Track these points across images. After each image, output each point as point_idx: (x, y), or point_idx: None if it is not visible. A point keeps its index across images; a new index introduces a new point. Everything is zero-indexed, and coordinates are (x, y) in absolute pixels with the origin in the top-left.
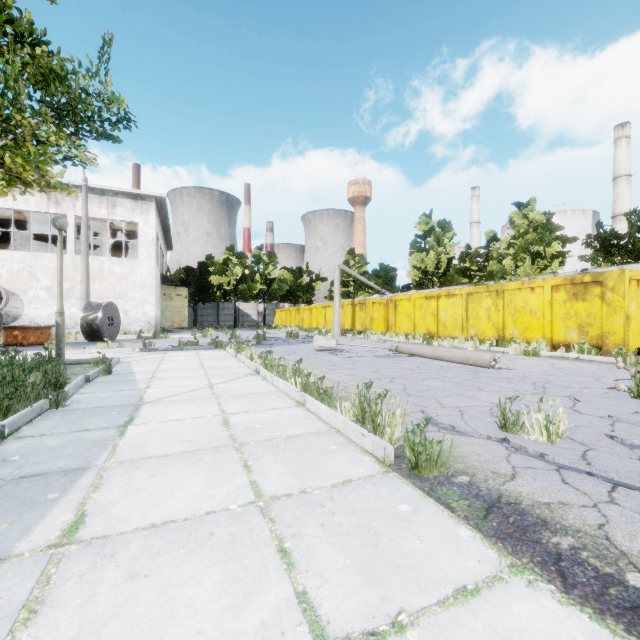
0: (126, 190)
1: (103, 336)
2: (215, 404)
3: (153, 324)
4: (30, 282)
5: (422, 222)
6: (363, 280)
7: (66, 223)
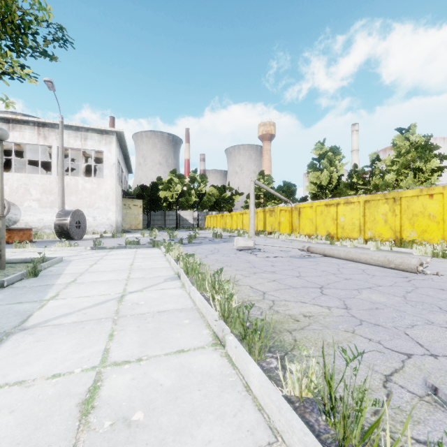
0: (94, 127)
1: (71, 236)
2: (105, 336)
3: (114, 226)
4: (25, 195)
5: (317, 148)
6: (272, 192)
7: (5, 134)
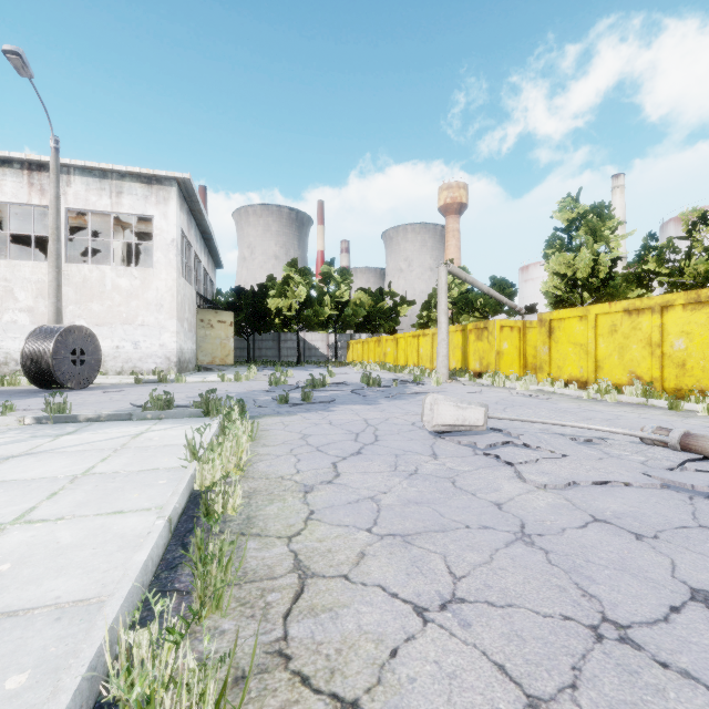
0: (135, 169)
1: (59, 381)
2: None
3: (173, 360)
4: (5, 302)
5: (565, 208)
6: (485, 289)
7: None
